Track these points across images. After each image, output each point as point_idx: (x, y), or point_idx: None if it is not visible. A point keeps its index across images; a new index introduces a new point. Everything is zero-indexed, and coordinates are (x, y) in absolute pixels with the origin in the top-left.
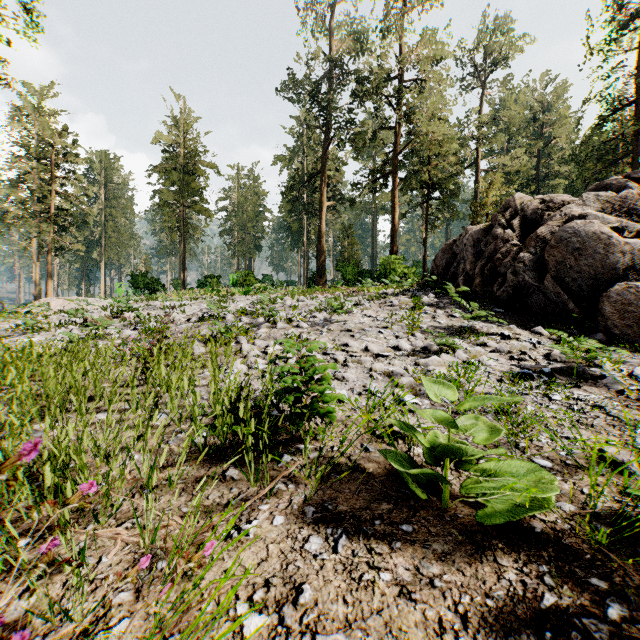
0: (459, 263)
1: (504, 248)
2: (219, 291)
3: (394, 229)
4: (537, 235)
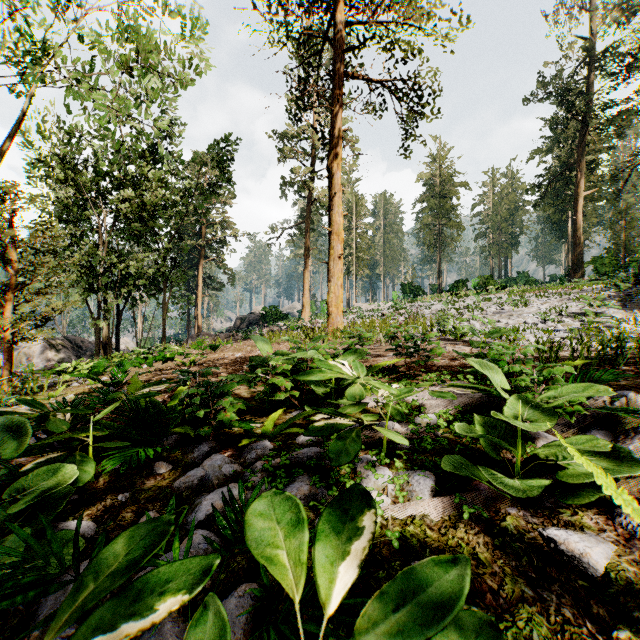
0: None
1: None
2: (458, 294)
3: None
4: None
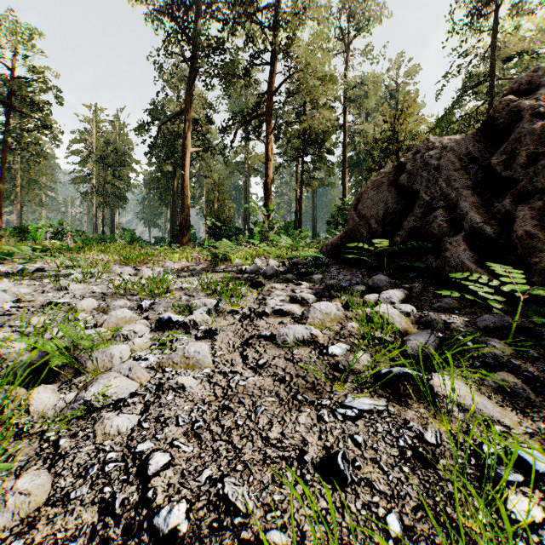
0: (432, 208)
1: None
2: None
3: (268, 180)
4: None
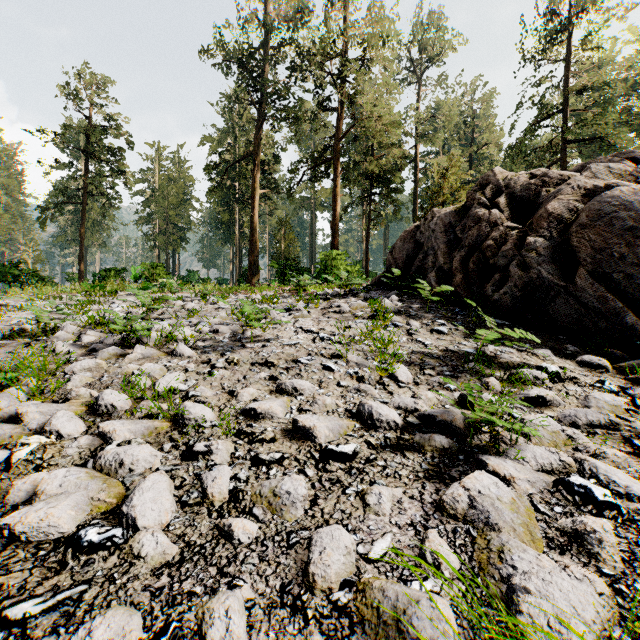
0: (427, 255)
1: (496, 232)
2: (103, 287)
3: (335, 222)
4: (549, 212)
